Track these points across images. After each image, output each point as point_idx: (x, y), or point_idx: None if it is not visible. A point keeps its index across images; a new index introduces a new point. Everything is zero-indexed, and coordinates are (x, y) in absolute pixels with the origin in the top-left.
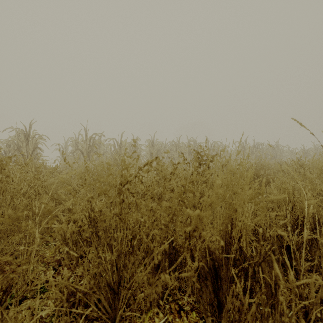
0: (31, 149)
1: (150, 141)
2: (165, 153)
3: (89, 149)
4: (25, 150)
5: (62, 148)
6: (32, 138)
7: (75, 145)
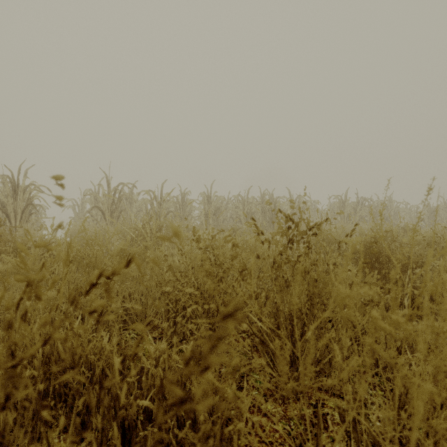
0: (21, 206)
1: (206, 195)
2: (162, 239)
3: (113, 206)
4: (12, 208)
5: (78, 205)
6: (22, 189)
7: (95, 200)
